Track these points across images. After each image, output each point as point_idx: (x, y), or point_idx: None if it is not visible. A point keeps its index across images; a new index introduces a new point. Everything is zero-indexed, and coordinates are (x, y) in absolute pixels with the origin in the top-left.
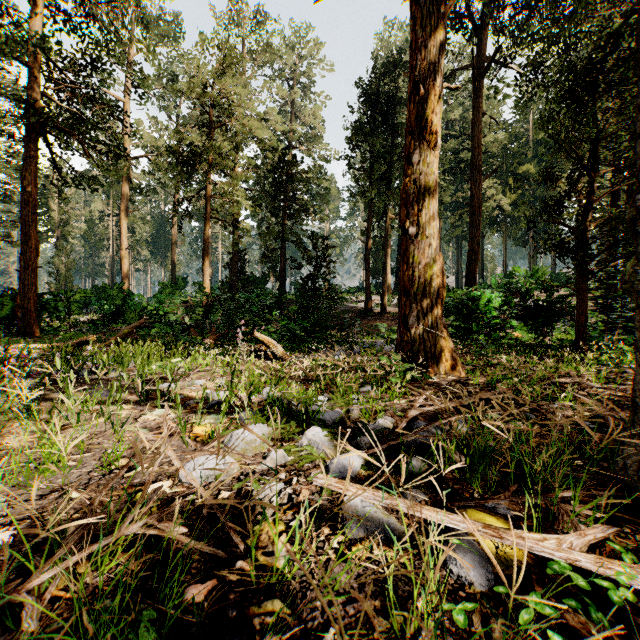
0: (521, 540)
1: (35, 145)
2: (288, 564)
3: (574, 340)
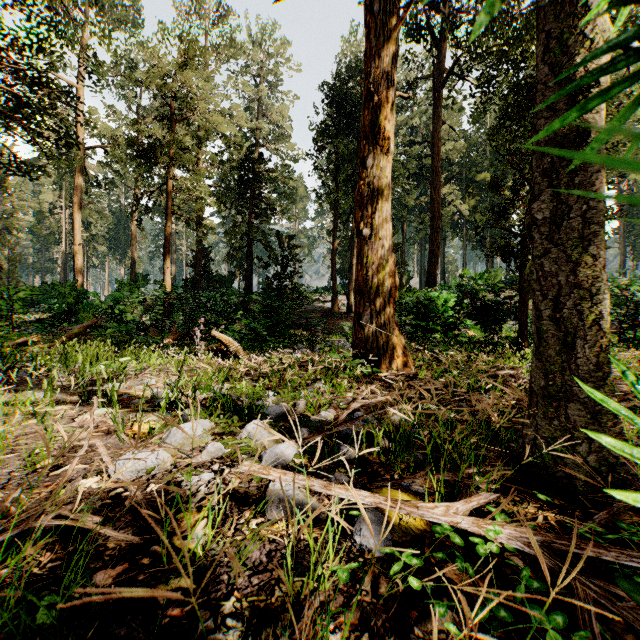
0: (415, 509)
1: None
2: (203, 545)
3: (517, 337)
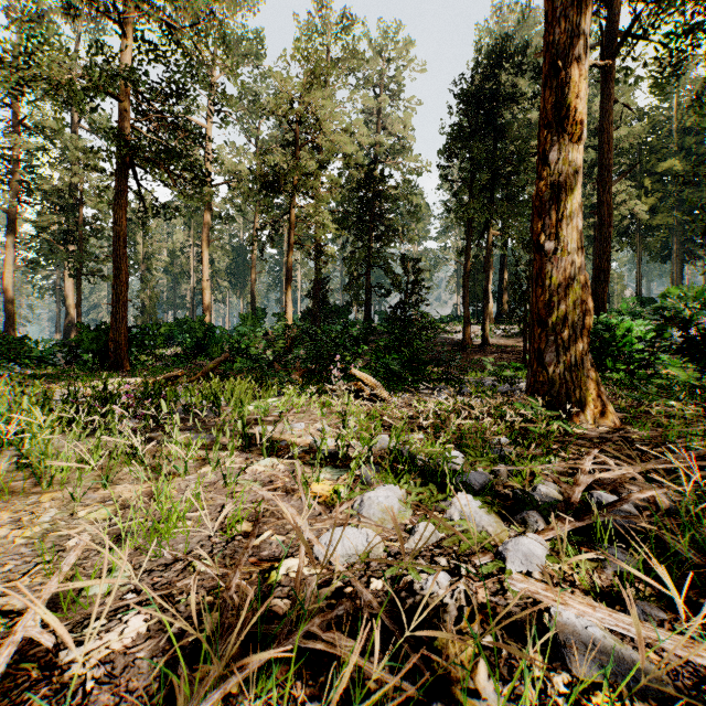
0: None
1: (125, 178)
2: None
3: None
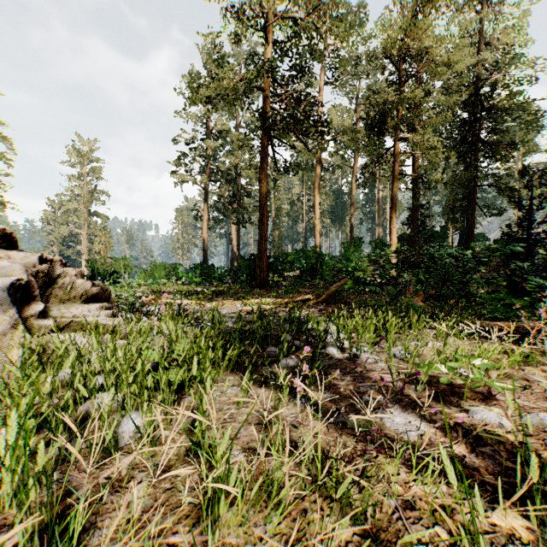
0: None
1: (266, 148)
2: None
3: None
